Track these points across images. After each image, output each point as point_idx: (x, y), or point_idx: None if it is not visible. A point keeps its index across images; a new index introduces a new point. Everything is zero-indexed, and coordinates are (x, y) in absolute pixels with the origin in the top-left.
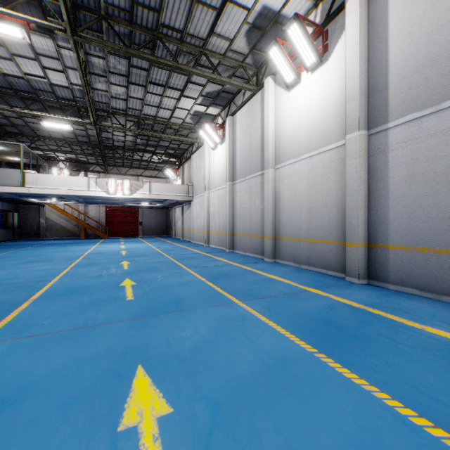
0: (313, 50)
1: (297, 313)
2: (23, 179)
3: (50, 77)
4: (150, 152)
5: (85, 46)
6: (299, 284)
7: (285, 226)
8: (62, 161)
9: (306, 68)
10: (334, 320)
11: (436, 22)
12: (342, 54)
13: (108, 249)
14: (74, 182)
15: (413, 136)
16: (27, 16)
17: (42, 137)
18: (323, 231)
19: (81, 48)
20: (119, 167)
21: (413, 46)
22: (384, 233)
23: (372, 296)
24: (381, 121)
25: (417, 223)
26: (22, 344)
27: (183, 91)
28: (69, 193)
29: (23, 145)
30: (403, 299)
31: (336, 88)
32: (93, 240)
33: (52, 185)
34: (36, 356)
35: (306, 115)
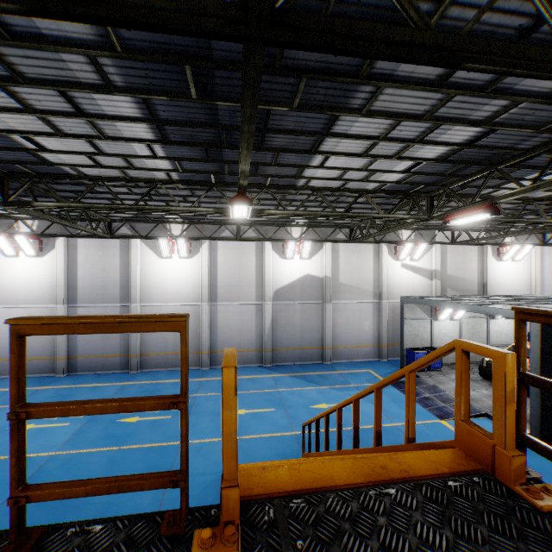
0: (35, 251)
1: (45, 398)
2: None
3: None
4: None
5: None
6: (33, 387)
7: (3, 351)
8: None
9: (27, 254)
10: (61, 394)
11: (95, 274)
12: (54, 260)
13: None
14: None
15: (87, 313)
16: None
17: None
18: (40, 352)
19: None
20: None
21: (87, 278)
22: (76, 351)
23: (72, 380)
24: (74, 302)
25: (89, 347)
26: None
27: None
28: None
29: None
30: (84, 378)
31: (49, 275)
32: None
33: None
34: None
35: (25, 280)
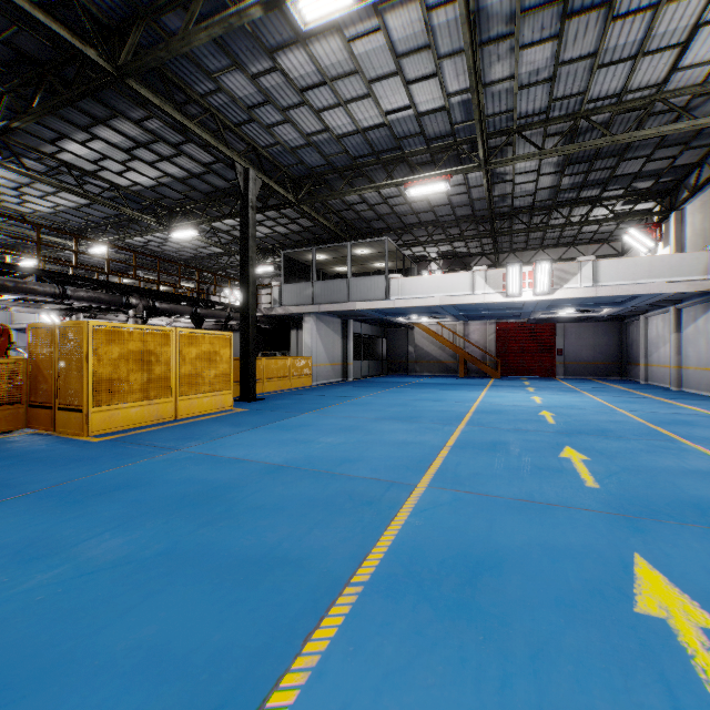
0: None
1: None
2: (387, 289)
3: (417, 101)
4: (588, 202)
5: None
6: None
7: None
8: (433, 260)
9: None
10: None
11: None
12: None
13: (510, 404)
14: (450, 283)
15: None
16: None
17: (410, 226)
18: None
19: None
20: (519, 252)
21: None
22: None
23: None
24: None
25: None
26: None
27: None
28: (444, 301)
29: (387, 240)
30: None
31: None
32: (477, 380)
33: (421, 292)
34: None
35: None
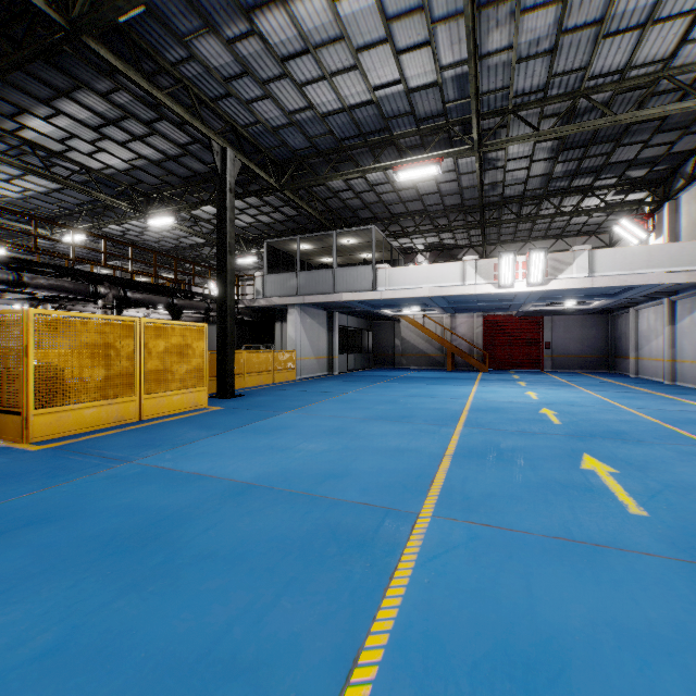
0: None
1: None
2: (374, 279)
3: (408, 75)
4: (580, 192)
5: None
6: None
7: None
8: (420, 252)
9: None
10: None
11: None
12: None
13: (506, 401)
14: (440, 273)
15: None
16: None
17: (397, 216)
18: None
19: None
20: (506, 244)
21: None
22: None
23: None
24: None
25: None
26: None
27: None
28: (433, 292)
29: (374, 229)
30: None
31: None
32: (465, 373)
33: (409, 283)
34: None
35: None
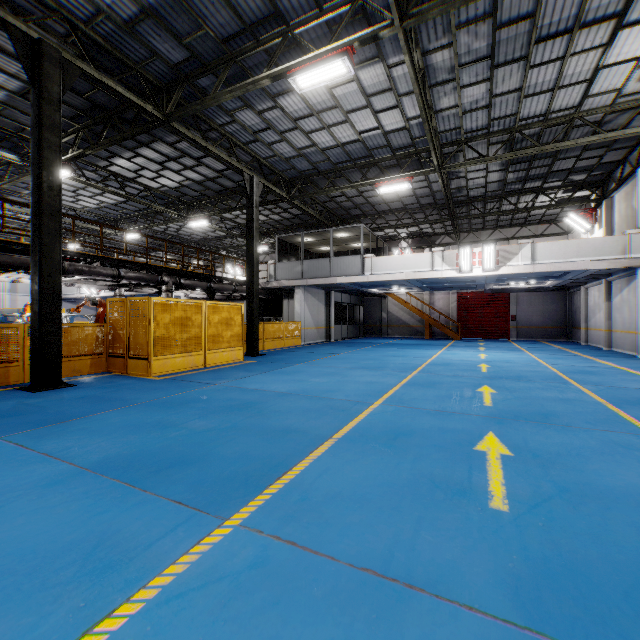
0: None
1: None
2: (362, 266)
3: (384, 124)
4: (532, 192)
5: (422, 41)
6: None
7: None
8: (403, 239)
9: None
10: None
11: None
12: None
13: (459, 359)
14: (414, 261)
15: None
16: (349, 37)
17: (382, 213)
18: None
19: (416, 50)
20: (477, 231)
21: None
22: None
23: None
24: None
25: None
26: (271, 561)
27: (622, 13)
28: (409, 276)
29: (362, 226)
30: None
31: None
32: (440, 341)
33: (390, 269)
34: (263, 638)
35: None
